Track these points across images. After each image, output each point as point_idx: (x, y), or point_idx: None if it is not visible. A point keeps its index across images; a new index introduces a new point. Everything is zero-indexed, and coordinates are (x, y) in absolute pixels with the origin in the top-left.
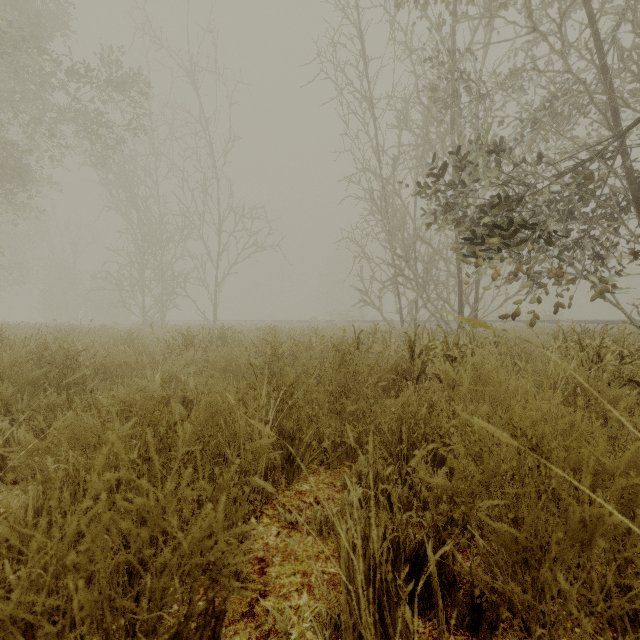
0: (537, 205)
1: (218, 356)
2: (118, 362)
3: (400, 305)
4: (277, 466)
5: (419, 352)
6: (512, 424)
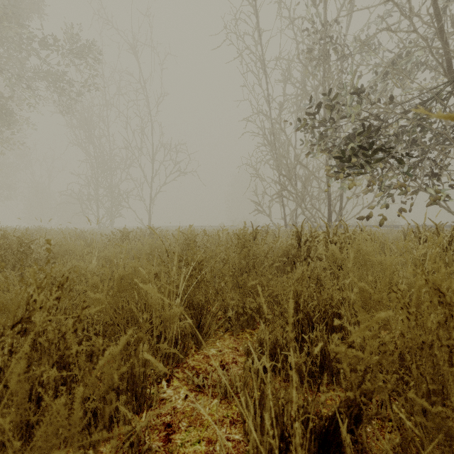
0: (388, 135)
1: (145, 245)
2: (65, 250)
3: (284, 213)
4: (187, 333)
5: (305, 240)
6: (439, 290)
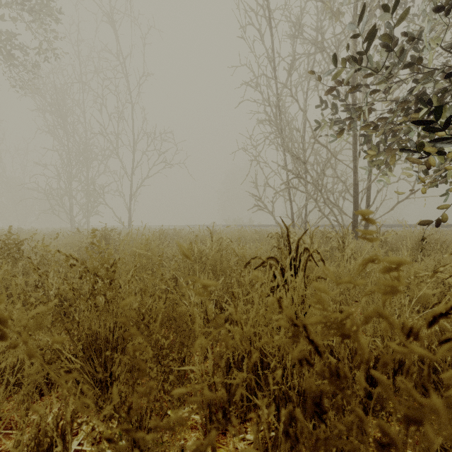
0: None
1: None
2: None
3: (292, 209)
4: None
5: None
6: None
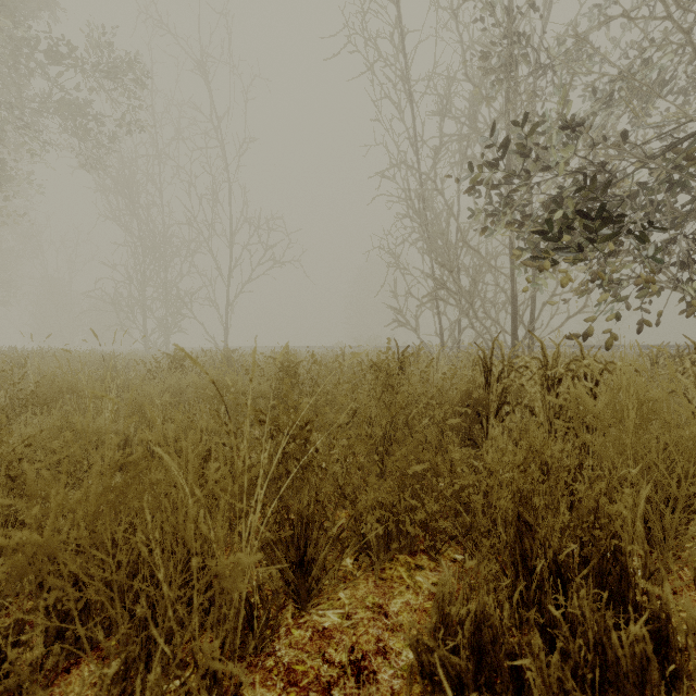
0: (618, 196)
1: (206, 381)
2: (62, 389)
3: (441, 325)
4: (274, 591)
5: (498, 373)
6: None
